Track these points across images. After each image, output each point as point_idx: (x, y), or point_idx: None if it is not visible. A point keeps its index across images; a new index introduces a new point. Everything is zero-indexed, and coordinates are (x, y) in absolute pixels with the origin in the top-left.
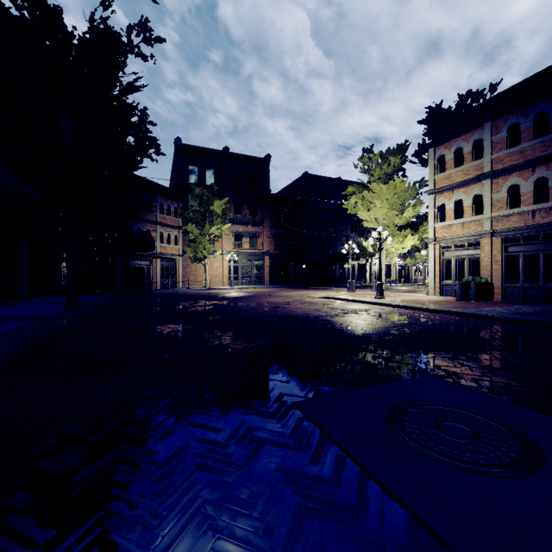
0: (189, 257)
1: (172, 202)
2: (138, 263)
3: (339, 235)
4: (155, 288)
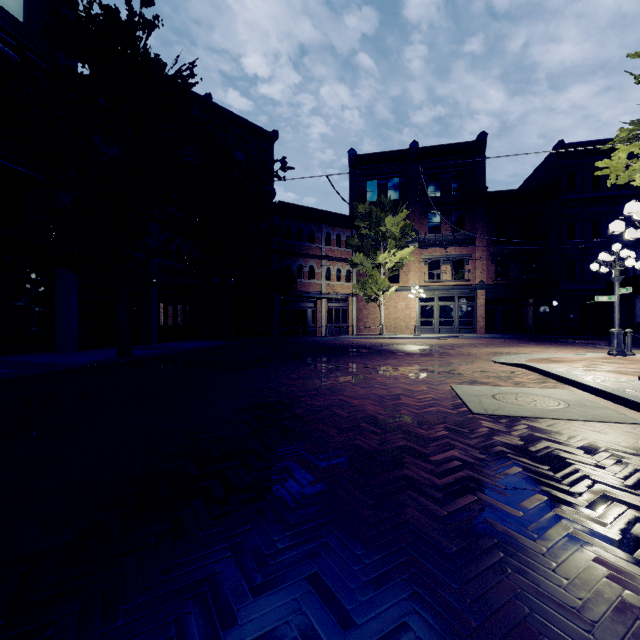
0: (363, 296)
1: (343, 230)
2: (300, 305)
3: None
4: (320, 334)
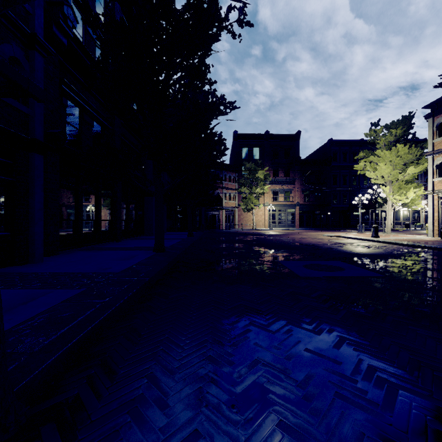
0: (242, 208)
1: (232, 173)
2: (212, 213)
3: (362, 187)
4: (222, 228)
